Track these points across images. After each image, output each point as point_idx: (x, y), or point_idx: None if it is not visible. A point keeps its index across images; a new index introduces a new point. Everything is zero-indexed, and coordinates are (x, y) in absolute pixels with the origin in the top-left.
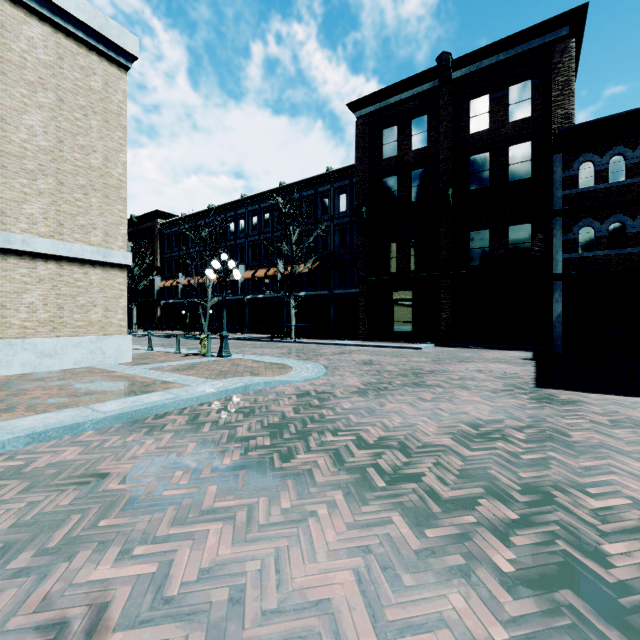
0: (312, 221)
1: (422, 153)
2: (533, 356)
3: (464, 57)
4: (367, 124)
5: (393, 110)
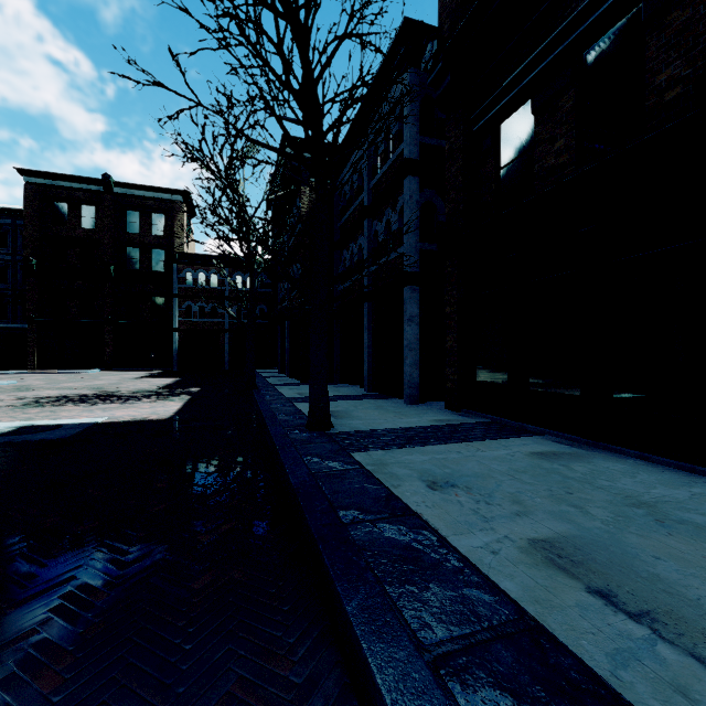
0: None
1: (91, 233)
2: (158, 372)
3: (122, 183)
4: (38, 192)
5: (65, 191)
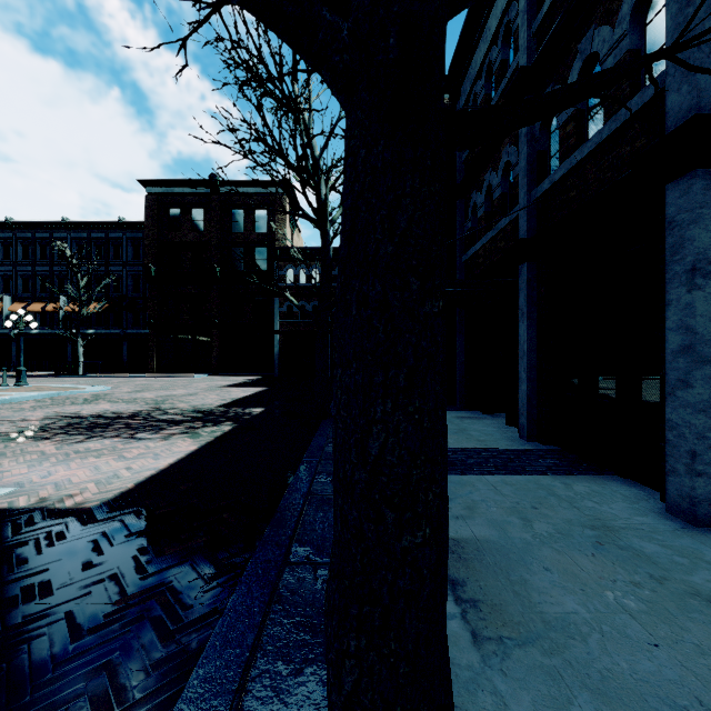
0: (103, 263)
1: (200, 236)
2: (257, 378)
3: (227, 181)
4: (156, 201)
5: (178, 197)
